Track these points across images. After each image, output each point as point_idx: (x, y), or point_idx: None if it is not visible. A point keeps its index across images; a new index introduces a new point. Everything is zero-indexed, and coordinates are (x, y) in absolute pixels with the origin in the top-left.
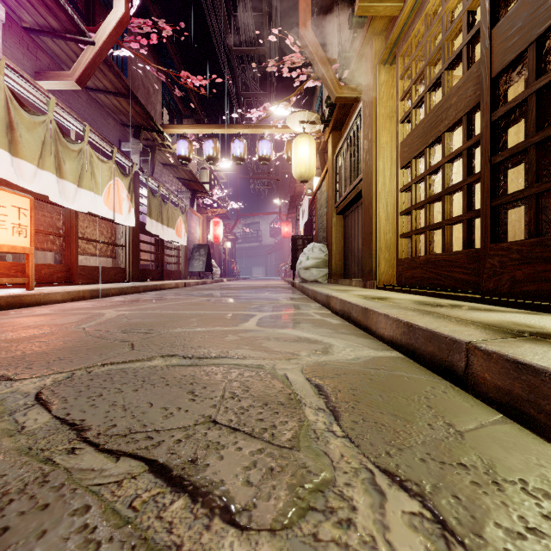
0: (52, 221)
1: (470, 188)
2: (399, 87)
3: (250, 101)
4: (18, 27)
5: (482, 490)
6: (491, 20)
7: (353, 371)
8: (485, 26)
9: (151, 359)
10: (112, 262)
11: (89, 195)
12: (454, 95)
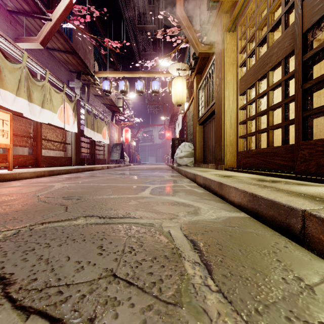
0: (26, 129)
1: (286, 106)
2: (238, 45)
3: (146, 58)
4: (4, 10)
5: None
6: None
7: (216, 228)
8: None
9: (76, 219)
10: (63, 153)
11: (48, 113)
12: (275, 47)
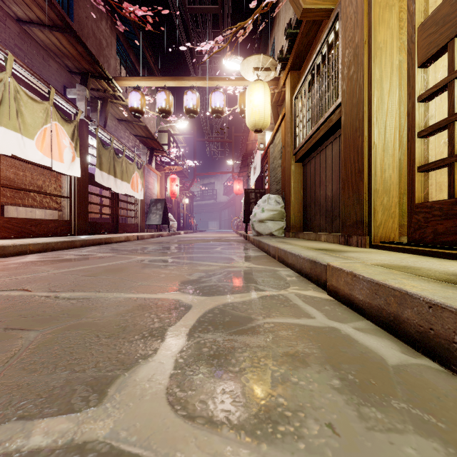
0: None
1: None
2: None
3: (204, 67)
4: None
5: None
6: None
7: None
8: None
9: None
10: (58, 214)
11: (13, 136)
12: None
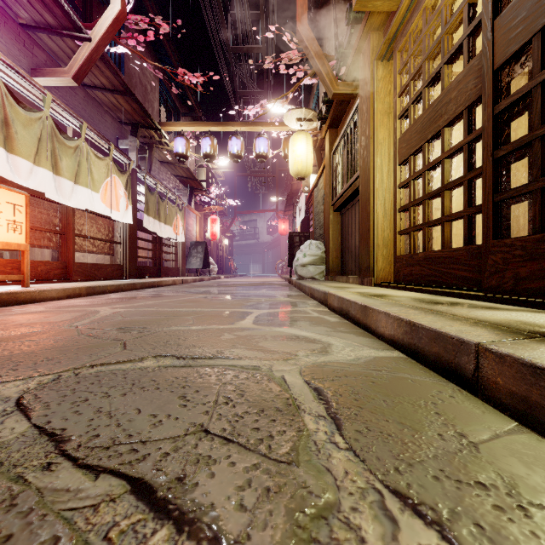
0: (49, 218)
1: (470, 184)
2: (396, 82)
3: (247, 99)
4: (14, 24)
5: (507, 516)
6: (493, 10)
7: (354, 373)
8: (487, 17)
9: (142, 359)
10: (109, 259)
11: (85, 192)
12: (454, 89)
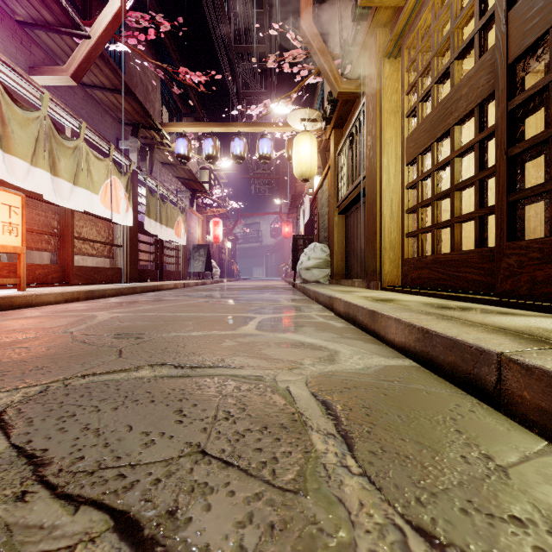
0: (47, 220)
1: (482, 184)
2: (404, 80)
3: (250, 99)
4: (11, 21)
5: None
6: (507, 2)
7: (364, 384)
8: (500, 9)
9: (138, 369)
10: (109, 262)
11: (85, 194)
12: (464, 85)
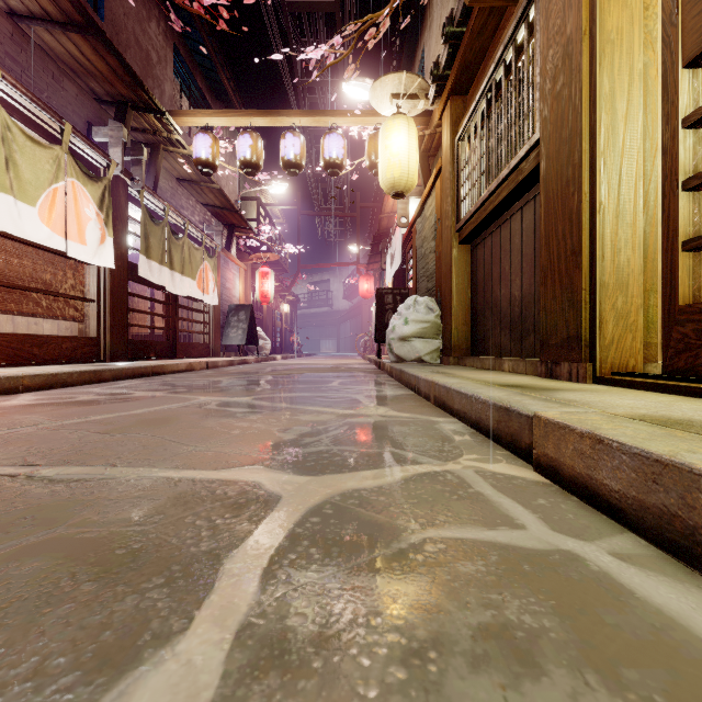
0: None
1: None
2: None
3: (314, 98)
4: None
5: None
6: None
7: None
8: None
9: None
10: (79, 328)
11: None
12: None
